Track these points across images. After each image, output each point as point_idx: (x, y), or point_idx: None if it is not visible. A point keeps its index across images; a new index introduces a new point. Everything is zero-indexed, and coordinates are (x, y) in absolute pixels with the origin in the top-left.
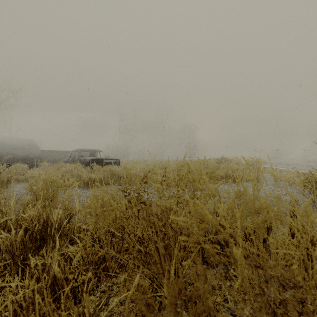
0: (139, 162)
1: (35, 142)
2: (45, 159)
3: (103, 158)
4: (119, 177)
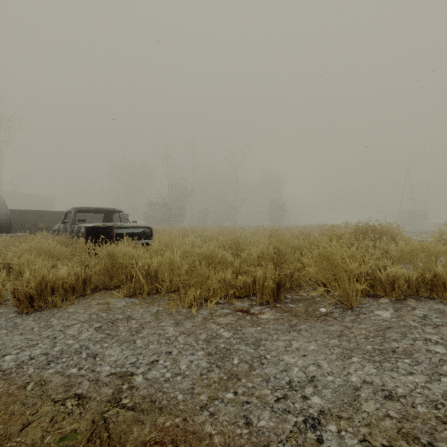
0: (192, 232)
1: (1, 196)
2: (33, 226)
3: (112, 226)
4: (129, 275)
